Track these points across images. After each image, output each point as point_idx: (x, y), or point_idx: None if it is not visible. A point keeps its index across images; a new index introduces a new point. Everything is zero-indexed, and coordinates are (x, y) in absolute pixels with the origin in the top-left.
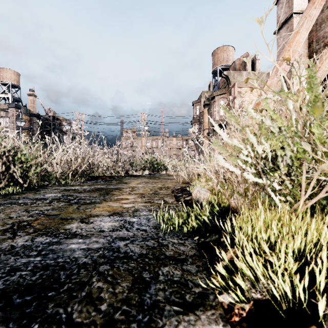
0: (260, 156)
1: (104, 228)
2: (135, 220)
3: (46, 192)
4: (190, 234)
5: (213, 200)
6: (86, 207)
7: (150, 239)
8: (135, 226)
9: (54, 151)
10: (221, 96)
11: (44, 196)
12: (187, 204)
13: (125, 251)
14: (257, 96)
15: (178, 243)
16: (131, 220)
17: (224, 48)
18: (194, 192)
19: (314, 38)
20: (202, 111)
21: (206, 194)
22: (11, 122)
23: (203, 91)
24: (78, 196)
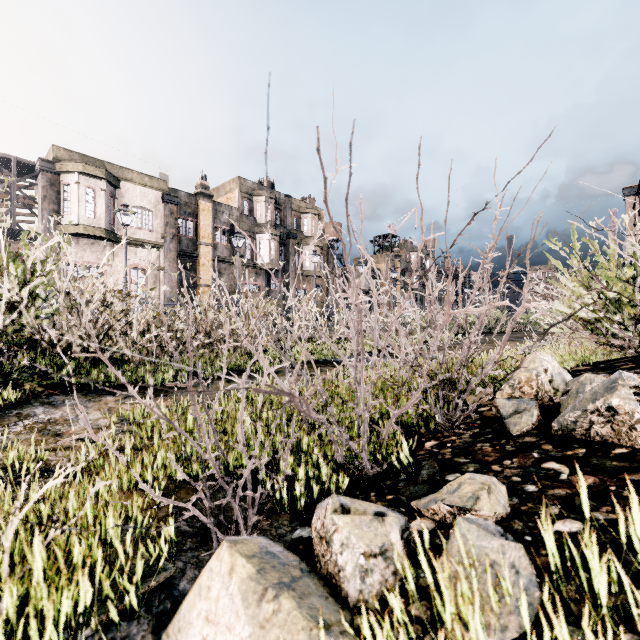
0: None
1: None
2: None
3: None
4: None
5: None
6: None
7: None
8: None
9: None
10: None
11: None
12: None
13: None
14: None
15: None
16: None
17: None
18: None
19: None
20: None
21: None
22: None
23: None
24: None
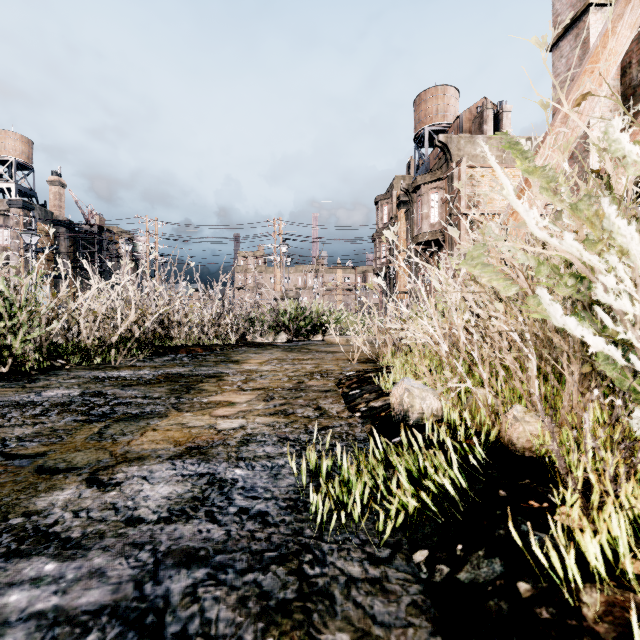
0: (638, 296)
1: (145, 509)
2: (239, 474)
3: (49, 385)
4: (398, 535)
5: (457, 420)
6: (122, 430)
7: (276, 560)
8: (235, 500)
9: (79, 293)
10: (432, 185)
11: (39, 395)
12: (378, 422)
13: (181, 628)
14: None
15: (364, 579)
16: (228, 476)
17: (438, 90)
18: (395, 393)
19: (635, 57)
20: (395, 217)
21: (427, 398)
22: (14, 237)
23: (397, 177)
24: (117, 396)
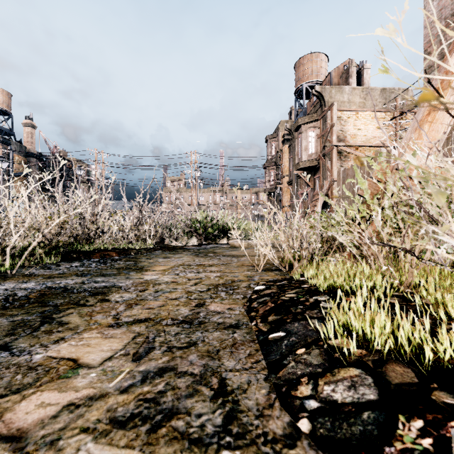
0: None
1: None
2: None
3: None
4: None
5: None
6: None
7: None
8: None
9: None
10: (310, 125)
11: None
12: None
13: None
14: (366, 123)
15: None
16: None
17: (312, 56)
18: None
19: None
20: (280, 150)
21: None
22: None
23: (282, 121)
24: None
